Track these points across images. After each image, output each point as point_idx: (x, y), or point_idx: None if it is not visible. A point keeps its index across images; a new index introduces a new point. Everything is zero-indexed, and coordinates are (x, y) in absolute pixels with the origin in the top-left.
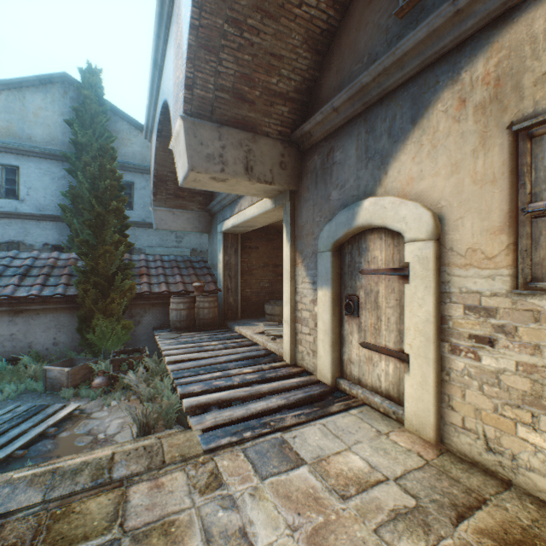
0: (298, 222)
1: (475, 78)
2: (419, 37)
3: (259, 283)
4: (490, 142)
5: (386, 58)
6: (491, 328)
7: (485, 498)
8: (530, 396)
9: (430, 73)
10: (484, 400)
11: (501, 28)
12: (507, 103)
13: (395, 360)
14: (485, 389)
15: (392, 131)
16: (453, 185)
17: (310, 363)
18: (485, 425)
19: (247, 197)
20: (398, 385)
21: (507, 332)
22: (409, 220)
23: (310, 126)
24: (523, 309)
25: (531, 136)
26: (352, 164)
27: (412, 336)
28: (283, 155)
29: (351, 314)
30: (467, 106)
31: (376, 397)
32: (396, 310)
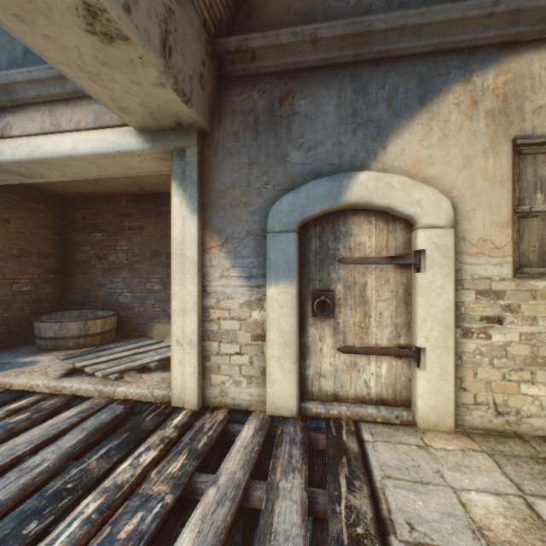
0: (210, 183)
1: (486, 86)
2: (453, 14)
3: (11, 286)
4: (499, 147)
5: (413, 13)
6: (500, 309)
7: (544, 458)
8: (529, 358)
9: (441, 61)
10: (493, 372)
11: (508, 54)
12: (512, 119)
13: (390, 358)
14: (495, 362)
15: (394, 103)
16: (465, 178)
17: (241, 397)
18: (495, 394)
19: (38, 114)
20: (395, 384)
21: (512, 310)
22: (426, 205)
23: (262, 43)
24: (524, 289)
25: (519, 153)
26: (331, 123)
27: (429, 328)
28: (204, 64)
29: (327, 314)
30: (478, 108)
31: (369, 408)
32: (391, 302)
